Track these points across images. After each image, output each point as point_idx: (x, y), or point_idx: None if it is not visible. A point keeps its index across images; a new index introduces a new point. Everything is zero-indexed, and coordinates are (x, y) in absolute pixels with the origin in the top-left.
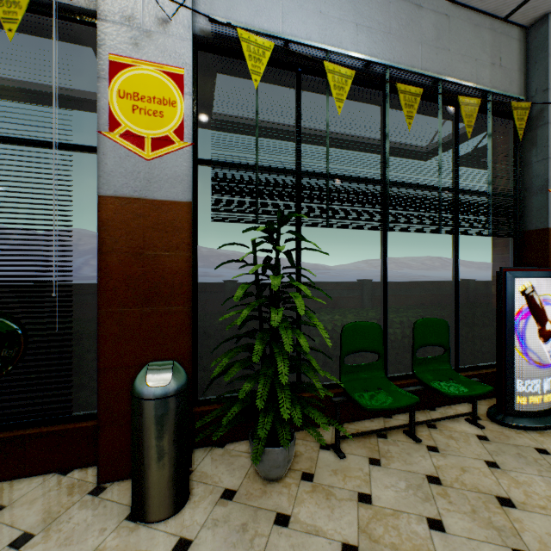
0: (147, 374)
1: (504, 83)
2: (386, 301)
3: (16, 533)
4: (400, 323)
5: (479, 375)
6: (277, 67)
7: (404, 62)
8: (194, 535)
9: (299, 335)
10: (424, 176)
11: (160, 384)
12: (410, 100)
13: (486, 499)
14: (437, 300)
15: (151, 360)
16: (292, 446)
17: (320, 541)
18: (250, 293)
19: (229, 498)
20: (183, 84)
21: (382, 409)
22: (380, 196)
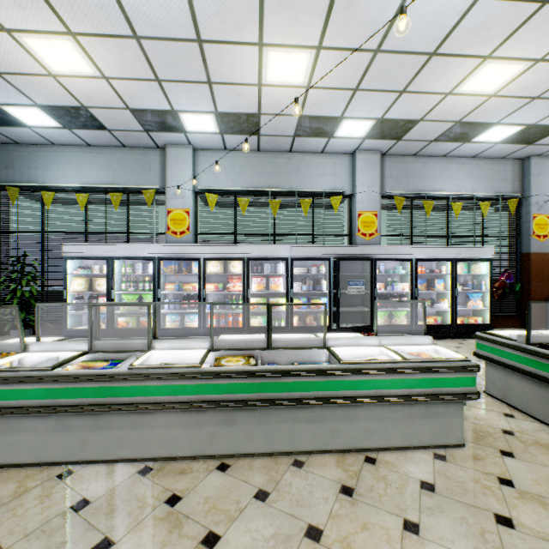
0: None
1: None
2: None
3: None
4: None
5: None
6: None
7: None
8: None
9: None
10: None
11: None
12: None
13: None
14: None
15: (542, 298)
16: None
17: None
18: None
19: None
20: None
21: None
22: None
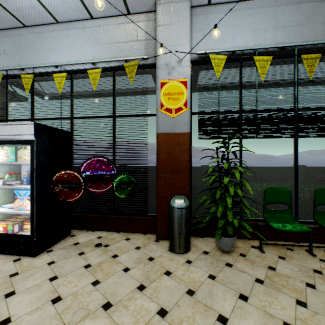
0: (175, 199)
1: None
2: (296, 177)
3: (136, 246)
4: (309, 191)
5: None
6: (229, 62)
7: (309, 38)
8: (192, 260)
9: (237, 189)
10: (324, 103)
11: (180, 203)
12: (311, 62)
13: None
14: None
15: (174, 195)
16: (234, 239)
17: (245, 275)
18: (215, 170)
19: (206, 254)
20: (186, 85)
21: (285, 230)
22: (291, 119)
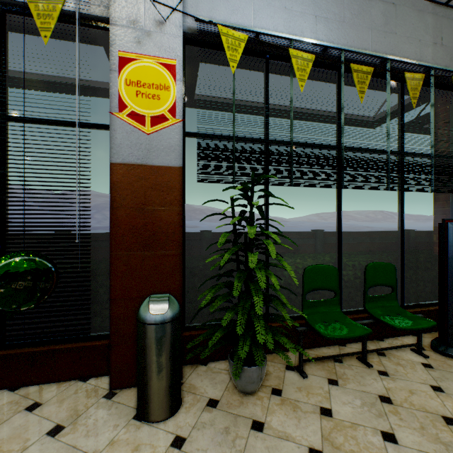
0: (149, 304)
1: (445, 59)
2: (340, 248)
3: (51, 424)
4: (352, 266)
5: (422, 312)
6: (249, 55)
7: (356, 45)
8: (187, 434)
9: (270, 275)
10: (373, 141)
11: (159, 312)
12: (362, 77)
13: (433, 418)
14: (381, 247)
15: (150, 293)
16: (264, 366)
17: (290, 445)
18: (228, 240)
19: (213, 406)
20: (175, 72)
21: (340, 338)
22: (336, 159)
